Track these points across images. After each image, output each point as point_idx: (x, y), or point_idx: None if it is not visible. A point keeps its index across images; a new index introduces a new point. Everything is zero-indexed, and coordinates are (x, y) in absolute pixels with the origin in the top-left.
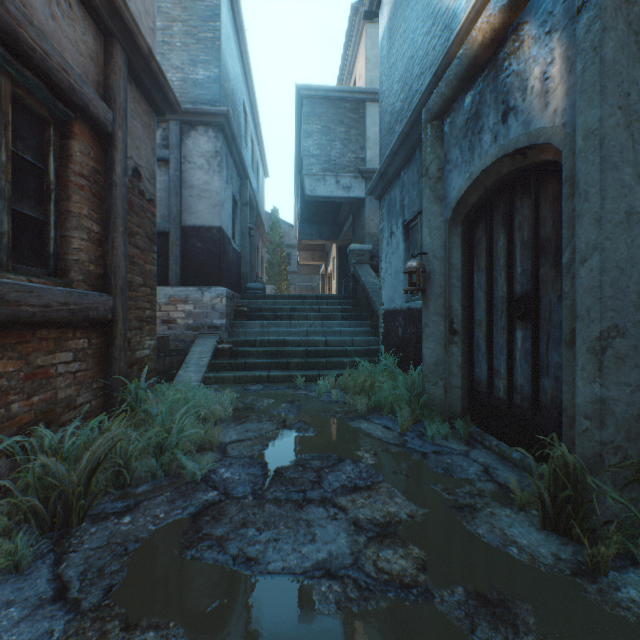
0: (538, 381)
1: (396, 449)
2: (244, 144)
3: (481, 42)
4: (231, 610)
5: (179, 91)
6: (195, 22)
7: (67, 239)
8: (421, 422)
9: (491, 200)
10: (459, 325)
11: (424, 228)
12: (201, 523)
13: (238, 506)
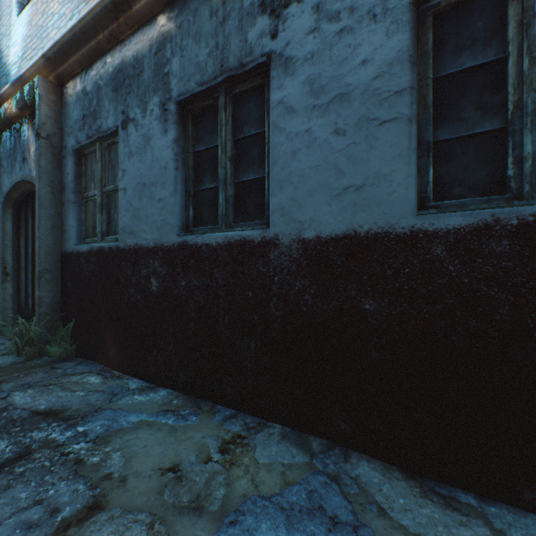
0: None
1: None
2: None
3: (11, 114)
4: None
5: None
6: None
7: None
8: None
9: (28, 199)
10: (11, 270)
11: None
12: None
13: None
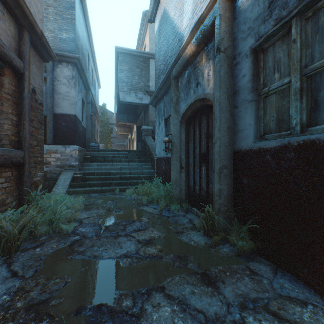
0: (208, 185)
1: (157, 216)
2: (88, 72)
3: (189, 54)
4: (89, 270)
5: (52, 43)
6: (61, 8)
7: (1, 124)
8: (169, 205)
9: (195, 115)
10: (184, 164)
11: (171, 124)
12: (73, 247)
13: (89, 240)
